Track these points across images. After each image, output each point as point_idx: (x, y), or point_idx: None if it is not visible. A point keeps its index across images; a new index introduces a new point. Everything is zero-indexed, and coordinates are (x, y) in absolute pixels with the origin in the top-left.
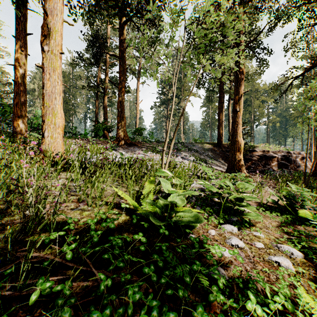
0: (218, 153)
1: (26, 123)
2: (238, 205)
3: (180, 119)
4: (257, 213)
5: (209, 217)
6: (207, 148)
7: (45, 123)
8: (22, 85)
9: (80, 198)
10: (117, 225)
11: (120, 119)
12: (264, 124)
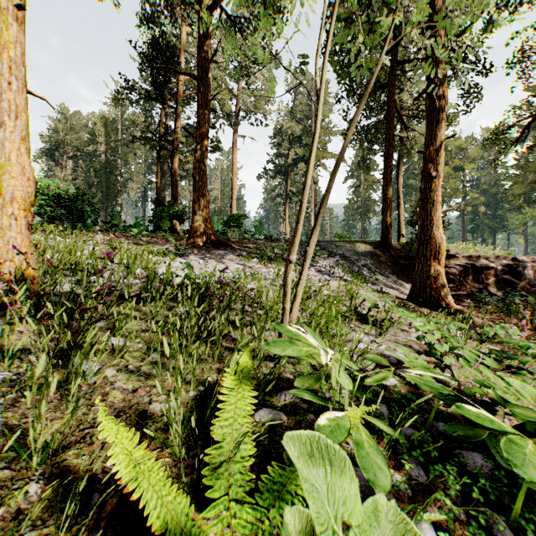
0: (384, 261)
1: None
2: None
3: (334, 174)
4: None
5: None
6: (363, 252)
7: None
8: None
9: None
10: None
11: (198, 196)
12: (457, 208)
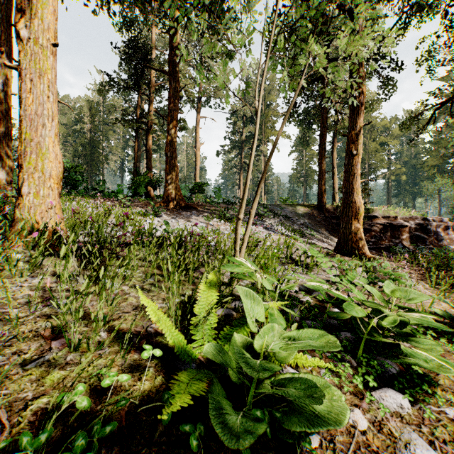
0: (319, 221)
1: (11, 173)
2: (400, 340)
3: (268, 161)
4: (450, 363)
5: (338, 364)
6: (303, 213)
7: (23, 169)
8: (3, 110)
9: (58, 327)
10: (125, 415)
11: (170, 169)
12: (383, 177)
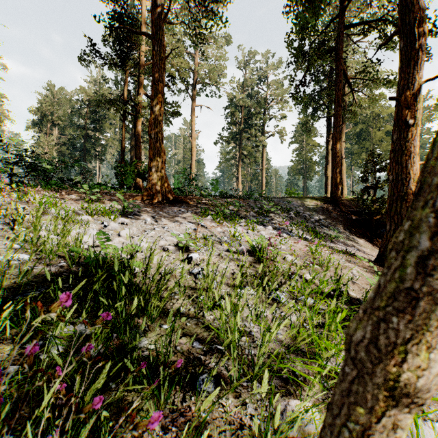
0: (336, 217)
1: None
2: None
3: None
4: None
5: None
6: (315, 208)
7: None
8: None
9: None
10: None
11: (154, 153)
12: None
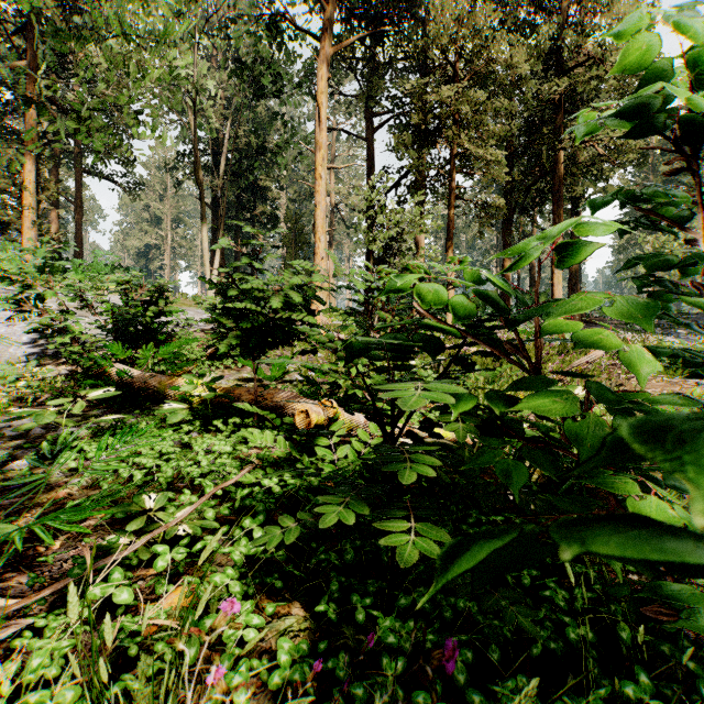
0: None
1: None
2: None
3: None
4: None
5: None
6: None
7: None
8: None
9: None
10: None
11: (573, 292)
12: None
